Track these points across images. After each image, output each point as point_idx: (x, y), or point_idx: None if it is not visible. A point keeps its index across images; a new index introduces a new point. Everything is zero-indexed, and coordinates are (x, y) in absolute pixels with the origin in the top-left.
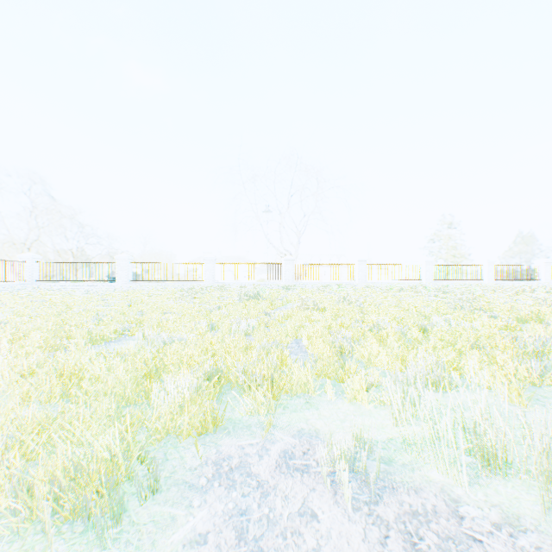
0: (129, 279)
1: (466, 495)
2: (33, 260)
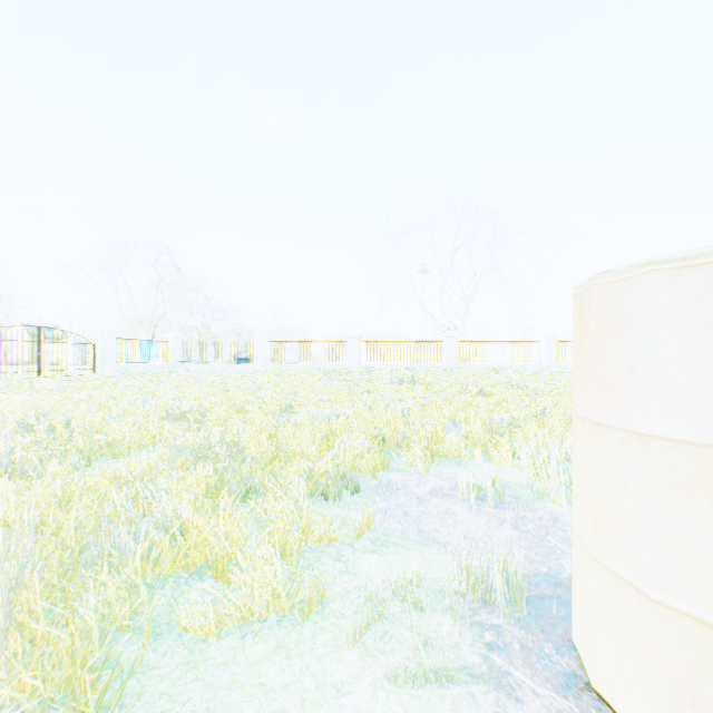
0: (267, 360)
1: (567, 514)
2: (175, 340)
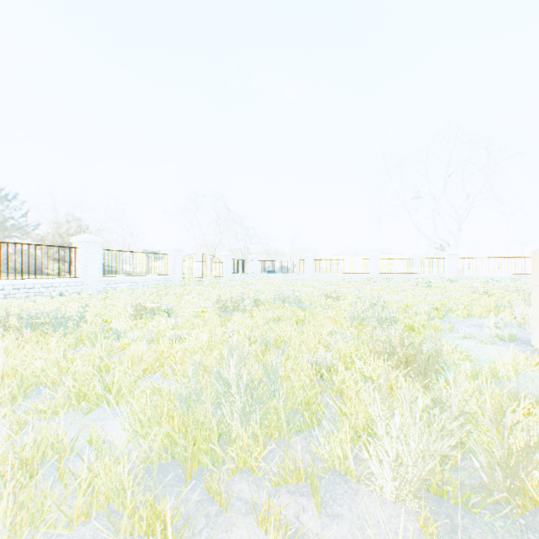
0: (313, 272)
1: None
2: (256, 260)
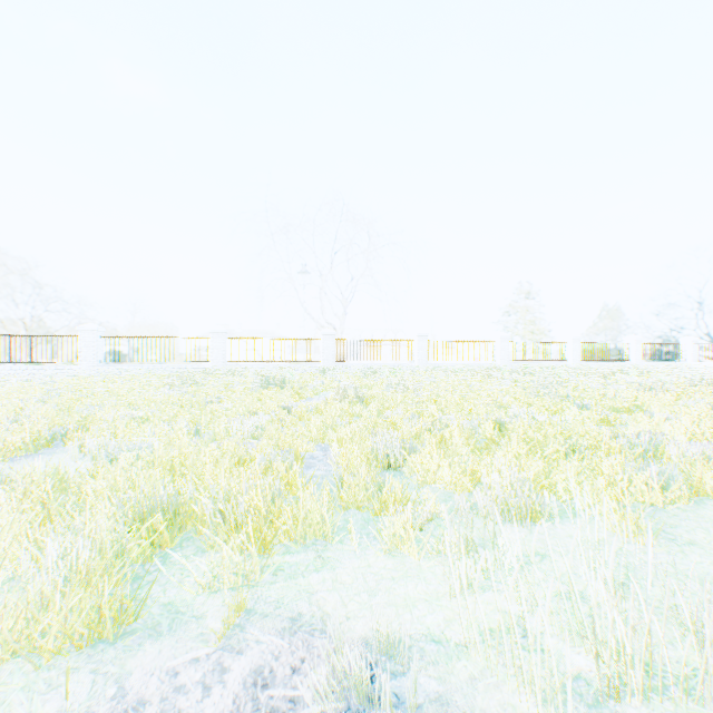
0: (99, 360)
1: None
2: None
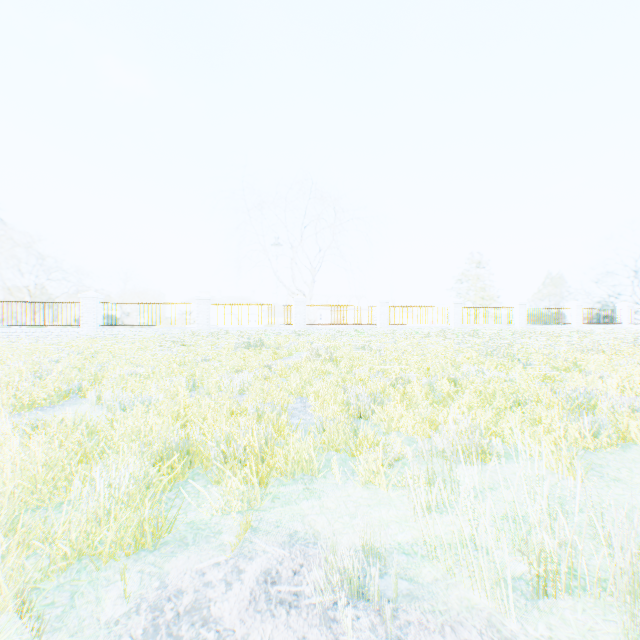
0: (99, 324)
1: (523, 630)
2: None
